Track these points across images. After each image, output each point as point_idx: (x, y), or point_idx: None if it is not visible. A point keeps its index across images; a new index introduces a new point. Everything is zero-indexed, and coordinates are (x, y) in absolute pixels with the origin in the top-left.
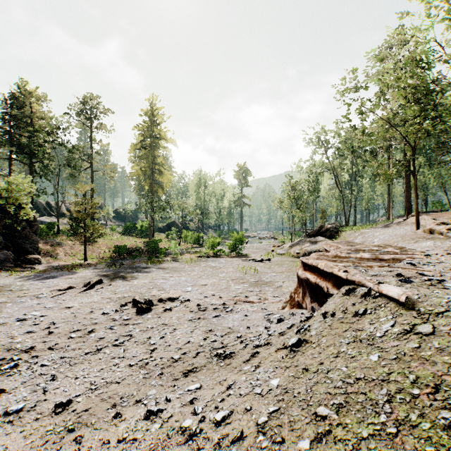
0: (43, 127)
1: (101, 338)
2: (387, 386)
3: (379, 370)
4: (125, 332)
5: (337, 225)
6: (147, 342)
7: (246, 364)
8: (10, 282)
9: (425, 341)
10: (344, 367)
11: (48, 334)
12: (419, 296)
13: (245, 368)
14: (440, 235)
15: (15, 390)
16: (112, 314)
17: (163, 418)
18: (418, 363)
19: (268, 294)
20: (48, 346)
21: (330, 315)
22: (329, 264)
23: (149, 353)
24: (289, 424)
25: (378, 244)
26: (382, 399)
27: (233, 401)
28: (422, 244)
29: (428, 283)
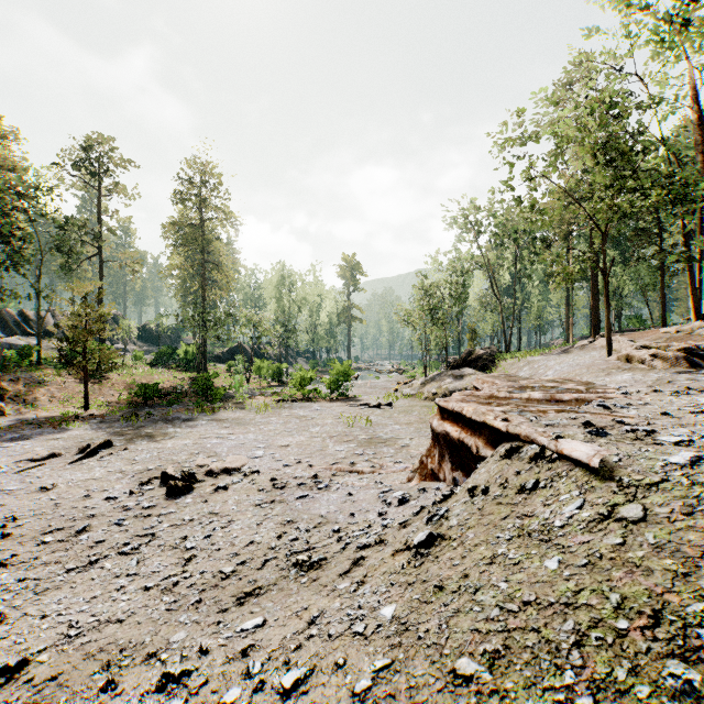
0: (12, 184)
1: (99, 542)
2: (574, 615)
3: (560, 586)
4: (143, 529)
5: (494, 350)
6: (181, 546)
7: (343, 579)
8: None
9: (634, 533)
10: (504, 582)
11: (1, 538)
12: (620, 457)
13: (341, 587)
14: (642, 364)
15: None
16: (123, 499)
17: (191, 688)
18: (623, 572)
19: (386, 458)
20: None
21: (480, 491)
22: (480, 409)
23: (181, 565)
24: (409, 693)
25: (553, 379)
26: (566, 640)
27: (316, 648)
28: (617, 377)
29: (632, 436)
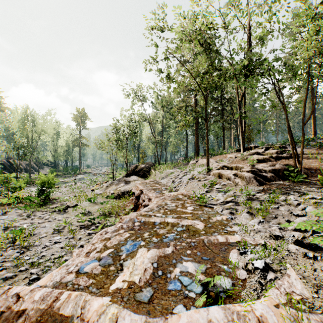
0: None
1: None
2: None
3: None
4: None
5: (151, 164)
6: None
7: None
8: None
9: None
10: None
11: None
12: None
13: None
14: (229, 181)
15: None
16: None
17: None
18: None
19: None
20: None
21: None
22: None
23: None
24: None
25: (176, 195)
26: None
27: None
28: (219, 195)
29: None
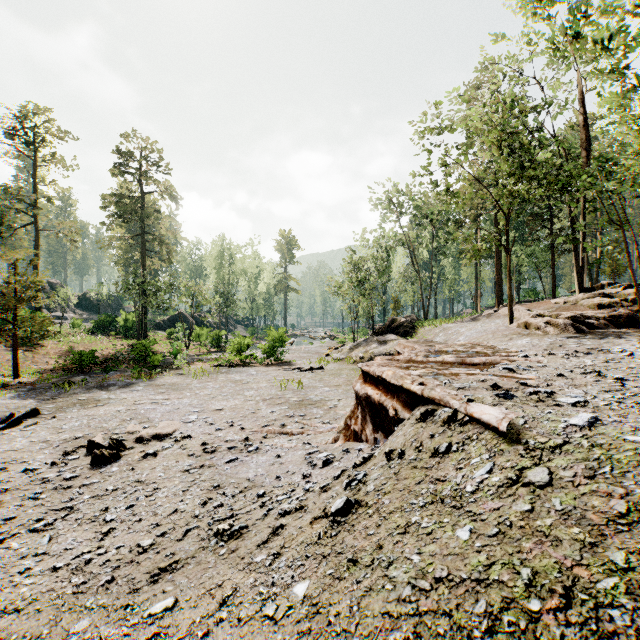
0: None
1: (10, 519)
2: (486, 594)
3: (472, 559)
4: (60, 502)
5: (414, 318)
6: (100, 519)
7: (260, 550)
8: None
9: (541, 498)
10: (416, 554)
11: None
12: (526, 419)
13: (258, 560)
14: (538, 331)
15: None
16: (44, 471)
17: None
18: (533, 542)
19: (315, 419)
20: None
21: (397, 455)
22: (399, 373)
23: (97, 540)
24: None
25: (464, 344)
26: (479, 625)
27: (224, 635)
28: (518, 342)
29: (535, 398)
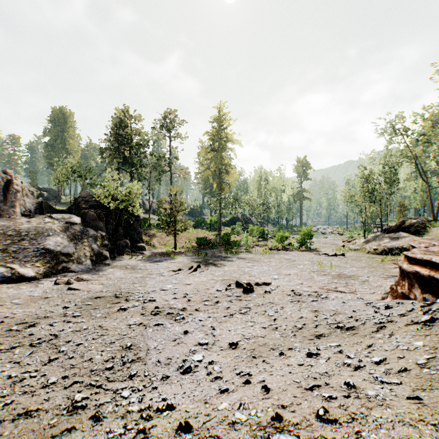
0: (139, 141)
1: (228, 307)
2: None
3: None
4: (242, 305)
5: (422, 219)
6: (266, 314)
7: (376, 333)
8: (135, 263)
9: None
10: None
11: (188, 301)
12: None
13: (378, 336)
14: None
15: (193, 332)
16: (224, 291)
17: (324, 358)
18: None
19: (356, 286)
20: (194, 308)
21: None
22: None
23: (272, 321)
24: None
25: None
26: None
27: (381, 353)
28: None
29: None
